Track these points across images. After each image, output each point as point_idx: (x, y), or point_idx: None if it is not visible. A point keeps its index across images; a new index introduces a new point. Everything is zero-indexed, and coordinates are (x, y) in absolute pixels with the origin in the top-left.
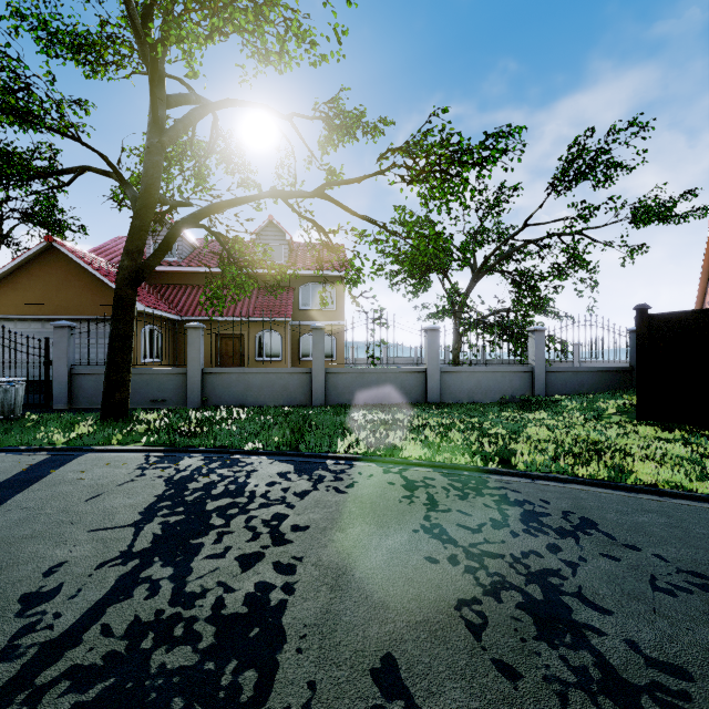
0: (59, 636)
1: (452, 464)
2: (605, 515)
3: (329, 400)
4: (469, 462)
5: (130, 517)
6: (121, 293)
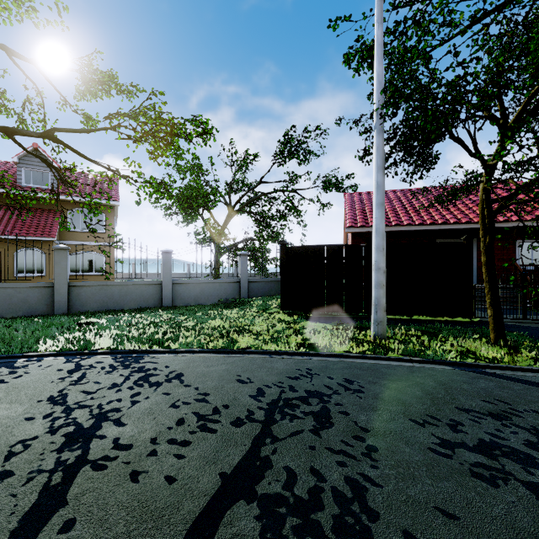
0: None
1: (128, 350)
2: (195, 370)
3: (73, 309)
4: (141, 347)
5: None
6: None
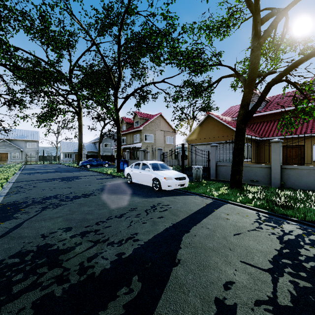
0: None
1: None
2: None
3: None
4: None
5: (263, 262)
6: (238, 127)
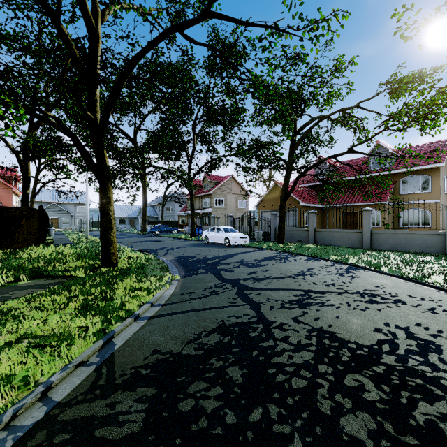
0: (242, 261)
1: (358, 266)
2: (369, 278)
3: (373, 247)
4: (366, 266)
5: (261, 257)
6: (281, 203)
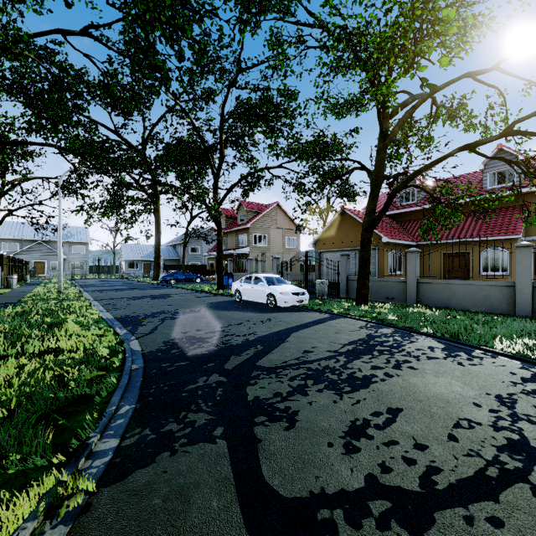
0: (308, 360)
1: None
2: None
3: None
4: None
5: (343, 342)
6: (363, 236)
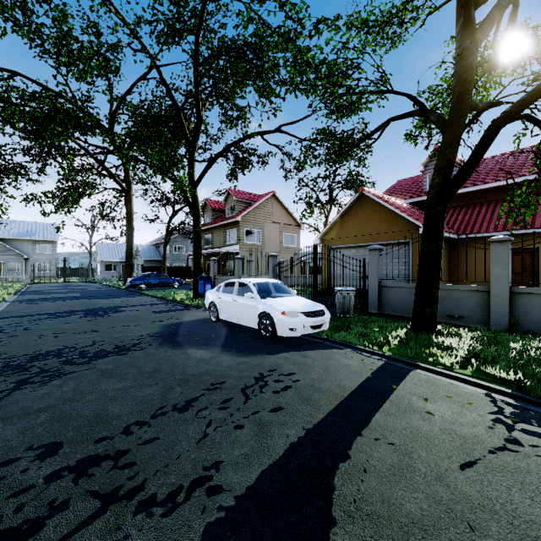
0: None
1: None
2: None
3: None
4: None
5: None
6: (431, 211)
